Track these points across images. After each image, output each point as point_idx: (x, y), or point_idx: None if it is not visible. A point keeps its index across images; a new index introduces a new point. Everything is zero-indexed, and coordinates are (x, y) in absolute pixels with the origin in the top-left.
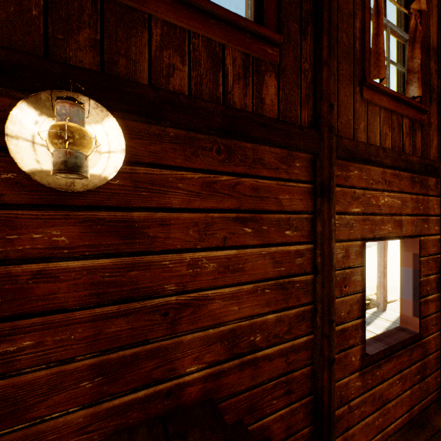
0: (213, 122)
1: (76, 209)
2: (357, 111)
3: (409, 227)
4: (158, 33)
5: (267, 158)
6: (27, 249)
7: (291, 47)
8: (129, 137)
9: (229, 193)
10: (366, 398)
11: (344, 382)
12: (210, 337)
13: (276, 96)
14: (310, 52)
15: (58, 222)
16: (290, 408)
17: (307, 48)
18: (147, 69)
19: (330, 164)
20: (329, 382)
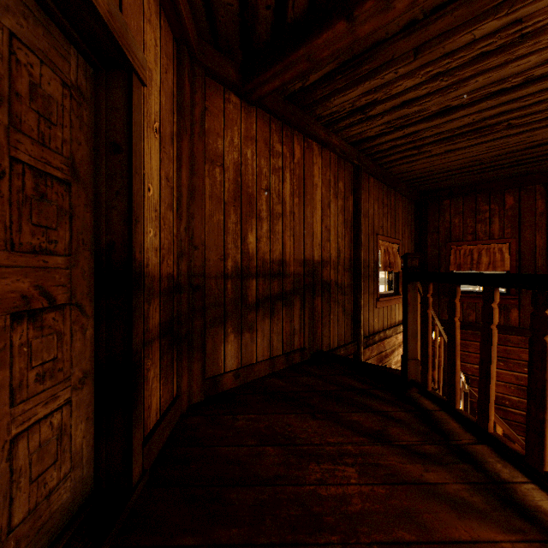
0: None
1: None
2: None
3: None
4: (465, 306)
5: (512, 339)
6: None
7: (527, 295)
8: None
9: None
10: None
11: None
12: None
13: (518, 316)
14: None
15: None
16: None
17: None
18: (462, 316)
19: None
20: None
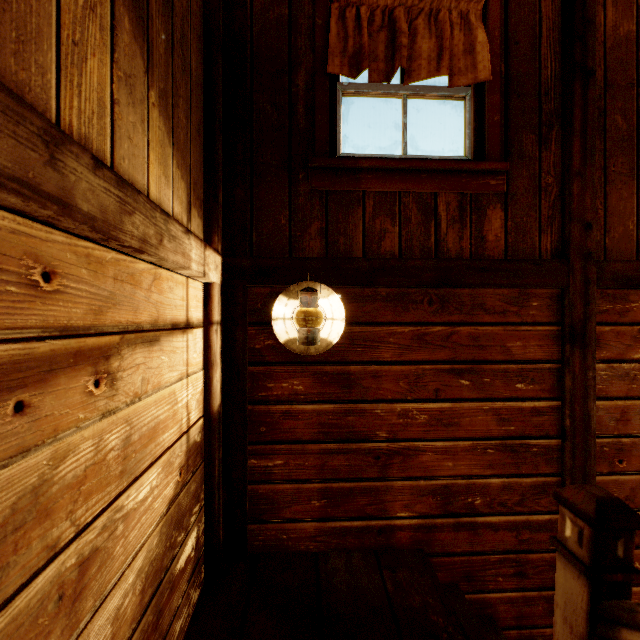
0: (424, 278)
1: (309, 365)
2: None
3: None
4: (371, 205)
5: (489, 302)
6: (279, 394)
7: (524, 165)
8: (347, 302)
9: (442, 344)
10: None
11: None
12: (421, 489)
13: (502, 228)
14: (555, 160)
15: (297, 375)
16: (523, 594)
17: (550, 158)
18: (362, 240)
19: (585, 301)
20: None
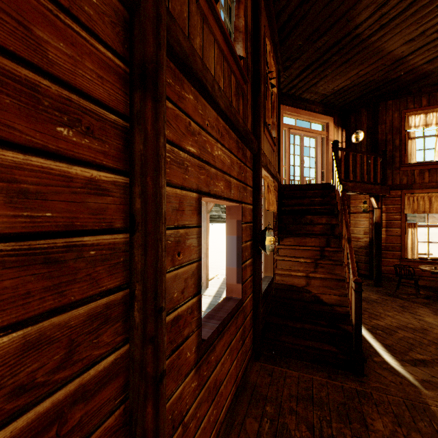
0: None
1: None
2: (193, 16)
3: (236, 191)
4: None
5: None
6: None
7: None
8: None
9: None
10: (202, 397)
11: (177, 395)
12: None
13: None
14: None
15: None
16: None
17: None
18: None
19: (157, 40)
20: (156, 417)
